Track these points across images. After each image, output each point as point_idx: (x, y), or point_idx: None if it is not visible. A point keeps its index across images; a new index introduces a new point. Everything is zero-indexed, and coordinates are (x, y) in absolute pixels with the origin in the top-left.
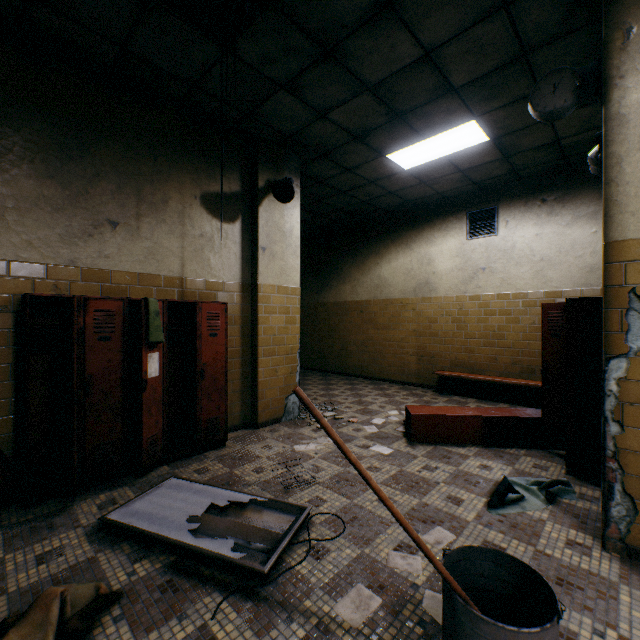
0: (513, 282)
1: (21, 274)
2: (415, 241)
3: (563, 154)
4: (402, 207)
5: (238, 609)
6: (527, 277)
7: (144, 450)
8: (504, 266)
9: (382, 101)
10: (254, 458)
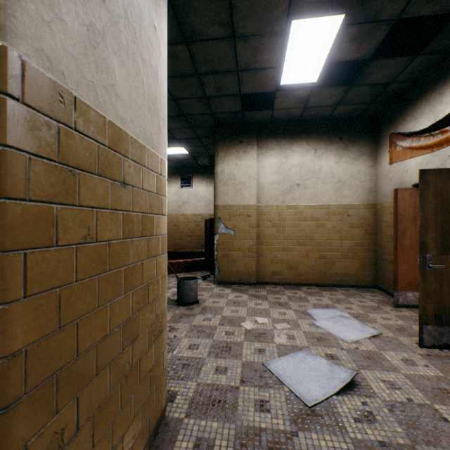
0: (198, 209)
1: None
2: None
3: None
4: None
5: None
6: (203, 207)
7: None
8: (195, 202)
9: None
10: None
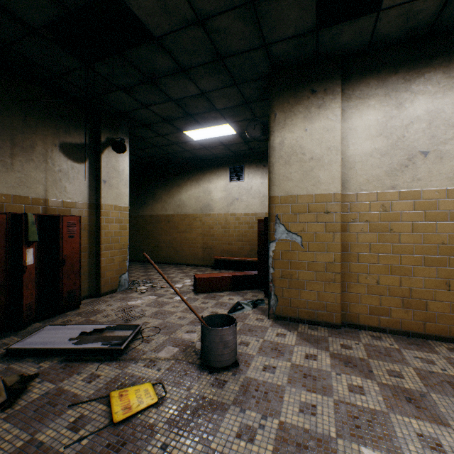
0: (251, 207)
1: None
2: (202, 180)
3: None
4: (194, 159)
5: (109, 365)
6: (257, 205)
7: (24, 312)
8: (247, 198)
9: (181, 107)
10: (102, 311)
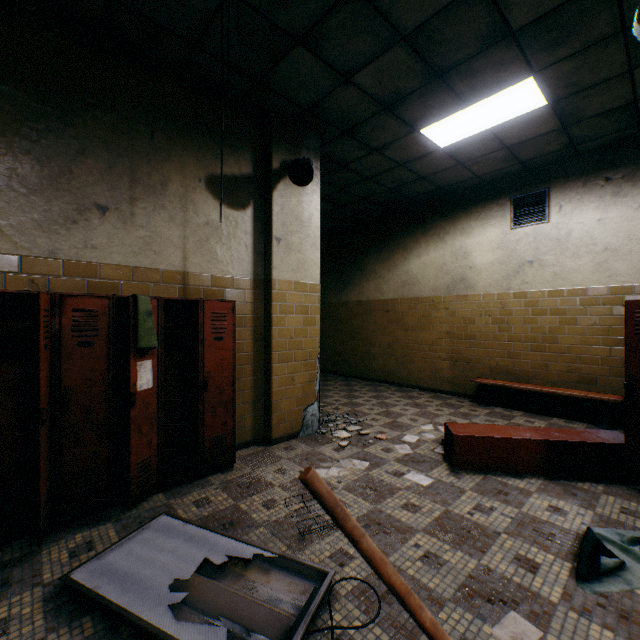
0: (568, 276)
1: None
2: (448, 232)
3: (638, 120)
4: (434, 195)
5: None
6: (586, 270)
7: (132, 478)
8: (557, 258)
9: (419, 55)
10: (265, 486)
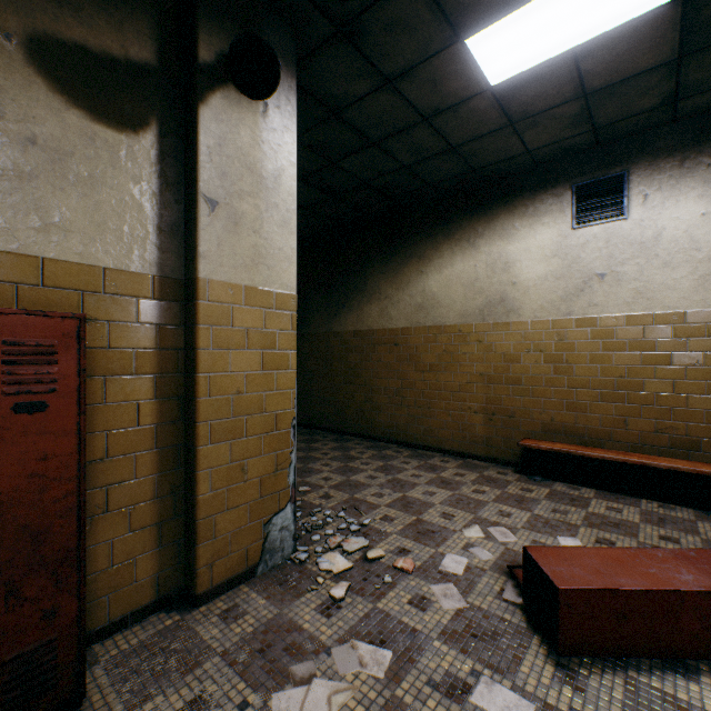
0: (658, 295)
1: None
2: (482, 235)
3: None
4: (462, 182)
5: None
6: (685, 286)
7: None
8: (640, 269)
9: None
10: None
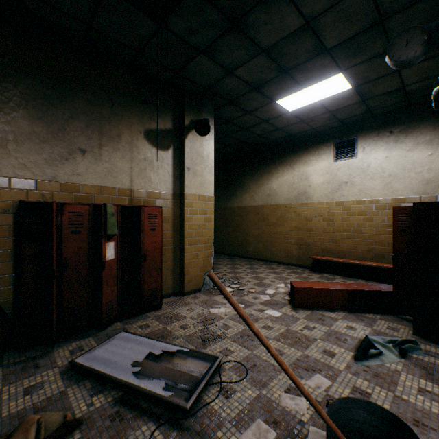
0: (368, 192)
1: (18, 187)
2: (296, 163)
3: (407, 97)
4: (286, 139)
5: (167, 437)
6: (379, 188)
7: (103, 311)
8: (361, 180)
9: (273, 60)
10: (181, 318)
